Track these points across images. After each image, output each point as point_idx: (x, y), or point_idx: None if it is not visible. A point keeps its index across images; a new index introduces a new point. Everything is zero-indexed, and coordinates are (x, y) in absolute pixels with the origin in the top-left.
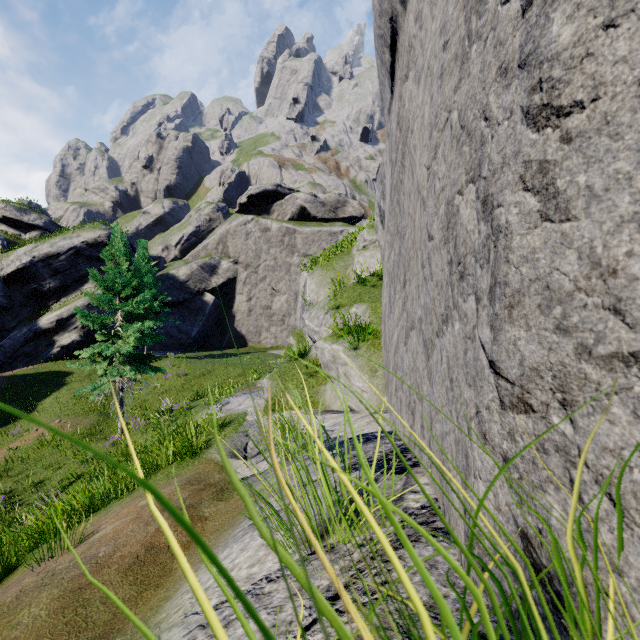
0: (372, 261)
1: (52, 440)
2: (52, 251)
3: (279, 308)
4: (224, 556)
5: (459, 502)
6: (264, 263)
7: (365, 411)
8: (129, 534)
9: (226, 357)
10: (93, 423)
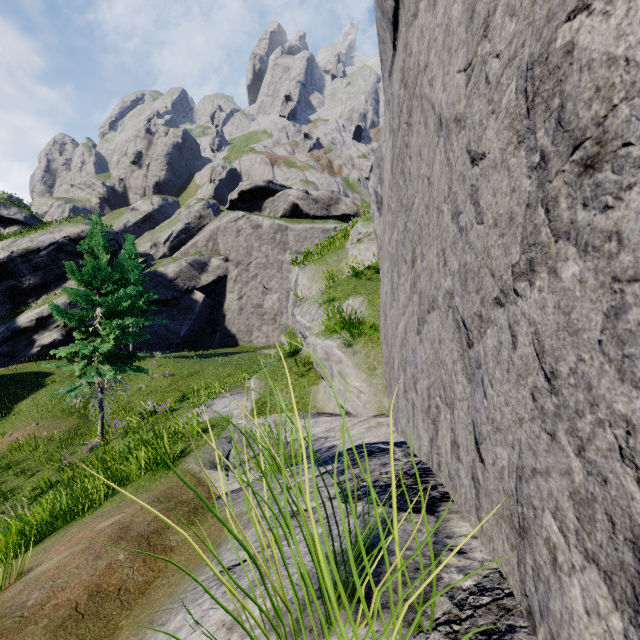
0: (367, 254)
1: (27, 445)
2: (32, 246)
3: (271, 307)
4: (174, 628)
5: (604, 636)
6: (255, 261)
7: (363, 414)
8: (72, 572)
9: (216, 357)
10: (72, 426)
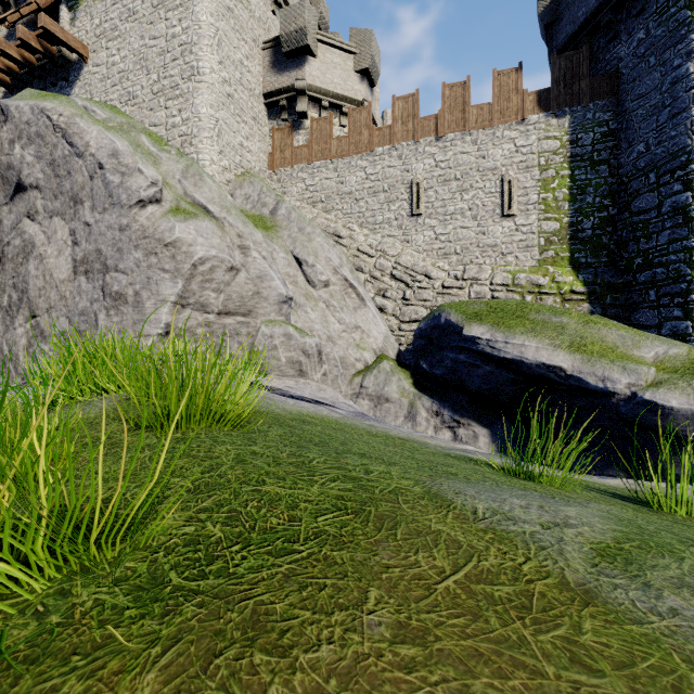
0: None
1: None
2: None
3: None
4: None
5: None
6: None
7: None
8: None
9: None
10: None
